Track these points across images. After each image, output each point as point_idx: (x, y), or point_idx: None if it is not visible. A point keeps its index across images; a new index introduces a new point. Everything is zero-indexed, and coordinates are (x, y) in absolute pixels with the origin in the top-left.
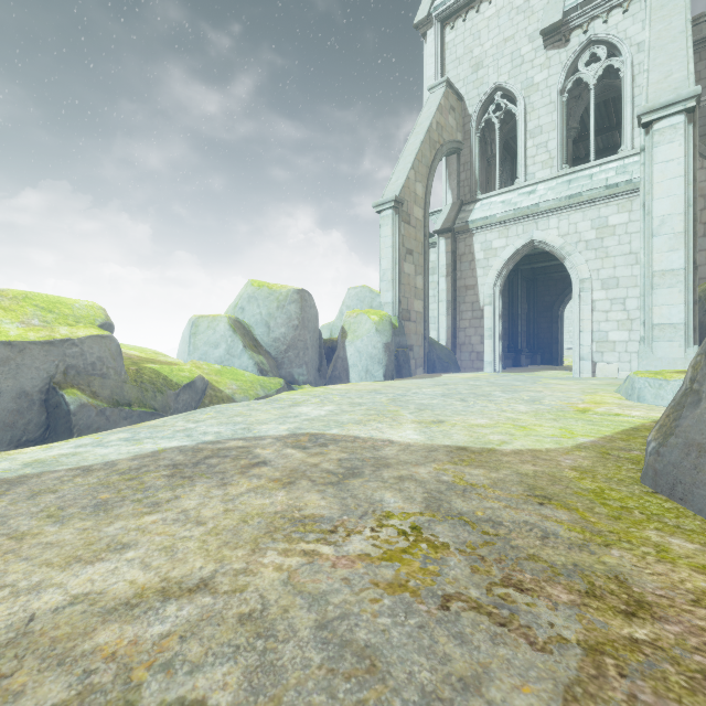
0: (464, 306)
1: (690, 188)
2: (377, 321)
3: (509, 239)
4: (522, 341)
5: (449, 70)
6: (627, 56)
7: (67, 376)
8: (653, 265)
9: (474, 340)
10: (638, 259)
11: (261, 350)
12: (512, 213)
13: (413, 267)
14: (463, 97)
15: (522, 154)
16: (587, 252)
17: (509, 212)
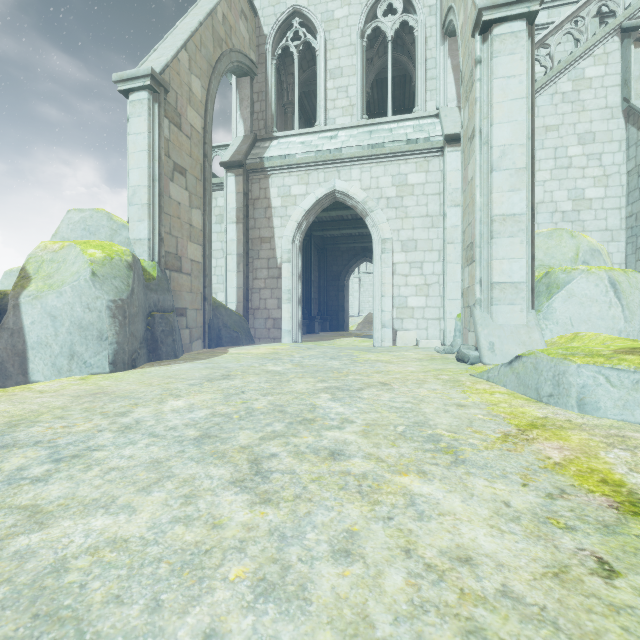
0: (259, 262)
1: (528, 116)
2: (99, 259)
3: (309, 187)
4: (314, 308)
5: None
6: (421, 15)
7: None
8: (494, 207)
9: (271, 304)
10: (433, 223)
11: None
12: (313, 155)
13: (186, 194)
14: (258, 12)
15: (322, 94)
16: (388, 210)
17: (310, 153)
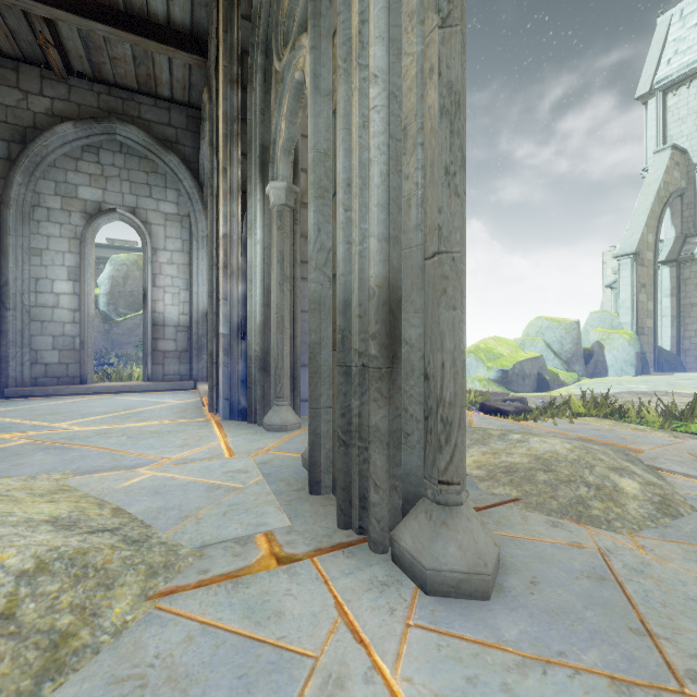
0: (689, 319)
1: None
2: (628, 338)
3: None
4: None
5: (671, 128)
6: None
7: (540, 370)
8: None
9: None
10: None
11: (558, 357)
12: None
13: (645, 296)
14: (687, 150)
15: None
16: None
17: None
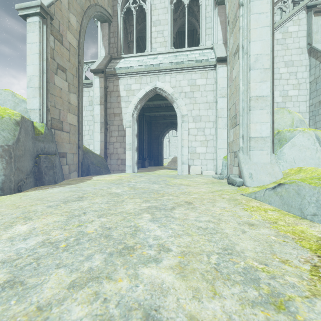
0: (113, 127)
1: (270, 38)
2: None
3: (142, 85)
4: (145, 154)
5: None
6: None
7: None
8: (251, 91)
9: (120, 151)
10: (210, 106)
11: None
12: (144, 67)
13: (66, 84)
14: None
15: (149, 34)
16: (185, 99)
17: (142, 66)
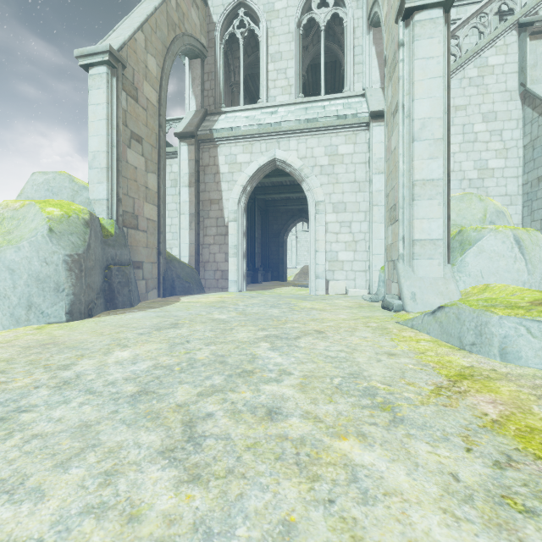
0: (209, 221)
1: (445, 93)
2: (57, 216)
3: (253, 155)
4: (257, 261)
5: None
6: (349, 8)
7: None
8: (415, 173)
9: (219, 257)
10: (360, 187)
11: None
12: (256, 128)
13: (142, 160)
14: (208, 2)
15: (264, 75)
16: (321, 176)
17: (253, 126)
